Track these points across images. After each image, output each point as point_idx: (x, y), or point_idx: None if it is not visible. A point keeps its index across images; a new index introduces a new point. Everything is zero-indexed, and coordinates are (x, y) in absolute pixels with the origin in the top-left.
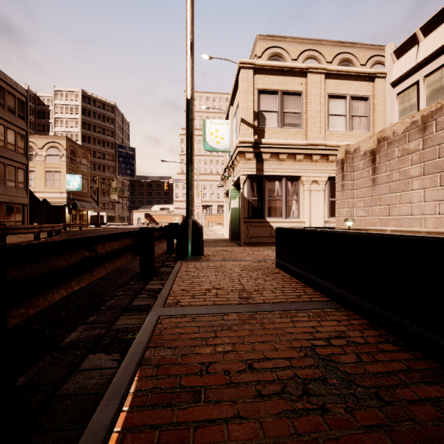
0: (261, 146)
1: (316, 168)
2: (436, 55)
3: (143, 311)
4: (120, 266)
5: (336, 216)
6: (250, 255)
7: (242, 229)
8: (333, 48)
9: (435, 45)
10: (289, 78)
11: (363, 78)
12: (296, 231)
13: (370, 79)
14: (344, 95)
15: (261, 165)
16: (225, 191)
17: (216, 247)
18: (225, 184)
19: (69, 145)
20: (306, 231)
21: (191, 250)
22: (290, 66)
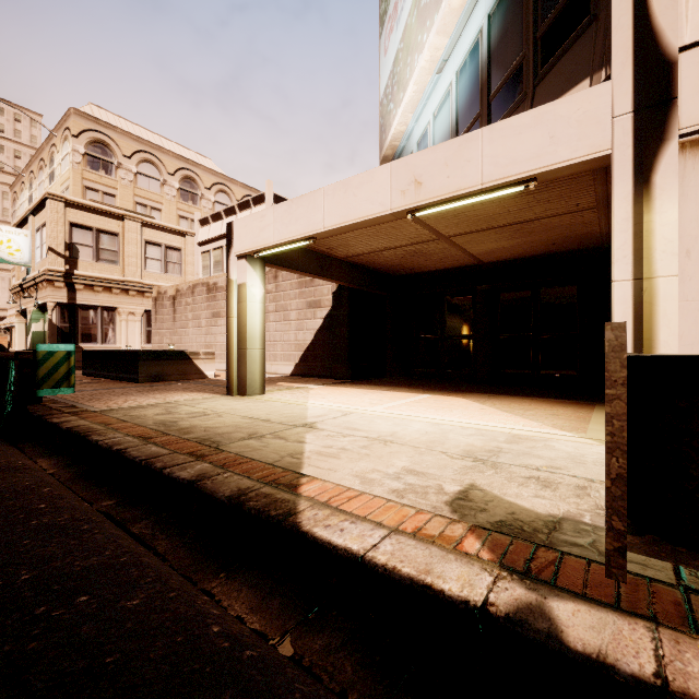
0: (73, 277)
1: (133, 301)
2: (217, 239)
3: None
4: None
5: (152, 343)
6: None
7: None
8: (175, 161)
9: (216, 233)
10: (106, 219)
11: (177, 233)
12: (93, 352)
13: (183, 235)
14: (160, 243)
15: (74, 294)
16: (21, 309)
17: None
18: (19, 300)
19: None
20: (97, 351)
21: None
22: (106, 209)
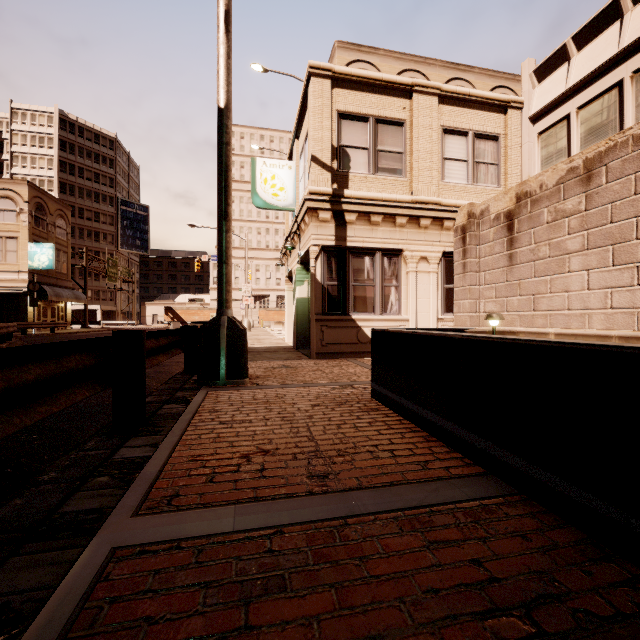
0: (343, 201)
1: (426, 238)
2: (595, 78)
3: (80, 535)
4: (44, 417)
5: (453, 312)
6: (327, 375)
7: (313, 331)
8: (443, 71)
9: (594, 62)
10: (386, 98)
11: (492, 108)
12: (410, 336)
13: (501, 109)
14: (465, 130)
15: (343, 231)
16: (287, 272)
17: (272, 360)
18: (286, 262)
19: (33, 195)
20: (432, 337)
21: (226, 368)
22: (387, 79)
